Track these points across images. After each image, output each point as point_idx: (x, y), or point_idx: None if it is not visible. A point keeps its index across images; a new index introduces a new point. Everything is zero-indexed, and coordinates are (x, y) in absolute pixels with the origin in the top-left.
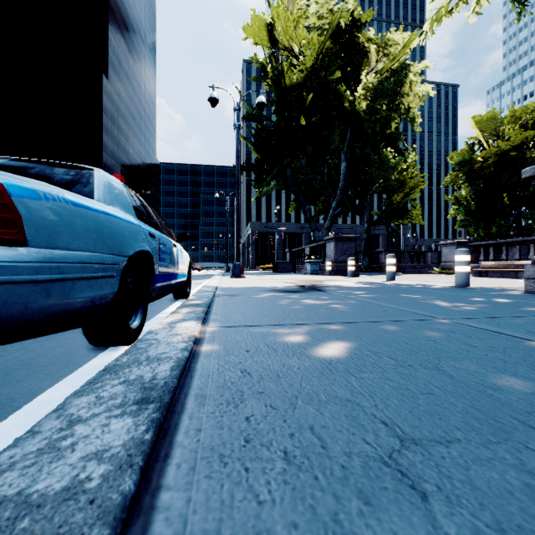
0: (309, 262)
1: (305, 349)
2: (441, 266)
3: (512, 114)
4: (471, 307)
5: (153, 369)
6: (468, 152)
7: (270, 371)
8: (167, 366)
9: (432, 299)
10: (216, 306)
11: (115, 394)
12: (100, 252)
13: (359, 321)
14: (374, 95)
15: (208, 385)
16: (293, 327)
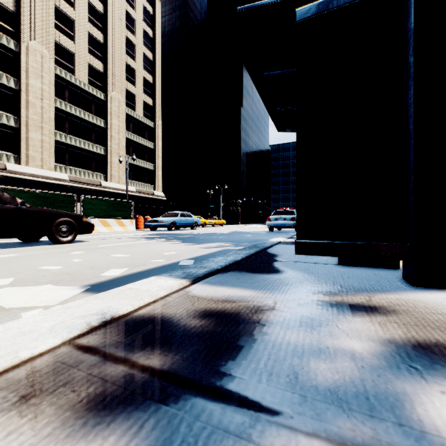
0: None
1: None
2: None
3: None
4: None
5: None
6: None
7: None
8: None
9: None
10: None
11: None
12: None
13: None
14: None
15: None
16: None
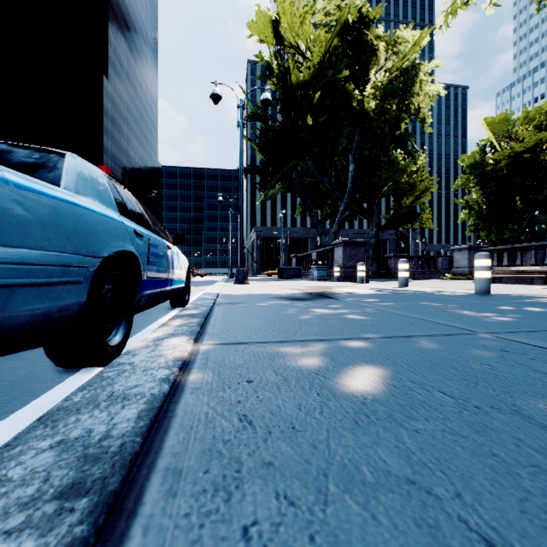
0: (316, 268)
1: (326, 379)
2: (453, 272)
3: (525, 115)
4: (508, 317)
5: (111, 417)
6: (480, 154)
7: (281, 418)
8: (133, 411)
9: (458, 308)
10: (215, 316)
11: (32, 473)
12: (59, 251)
13: (384, 336)
14: (383, 95)
15: (188, 448)
16: (306, 344)
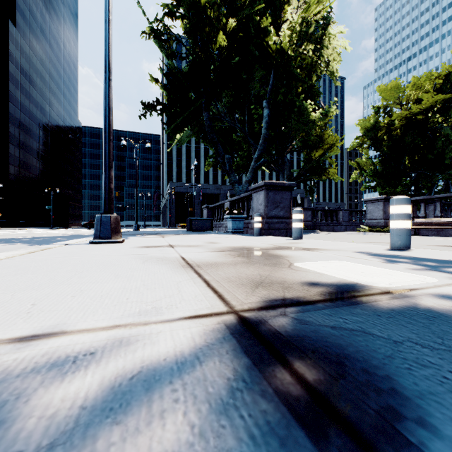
0: (231, 218)
1: None
2: (366, 223)
3: (417, 81)
4: None
5: None
6: (373, 118)
7: None
8: None
9: None
10: None
11: None
12: None
13: None
14: (298, 37)
15: None
16: None
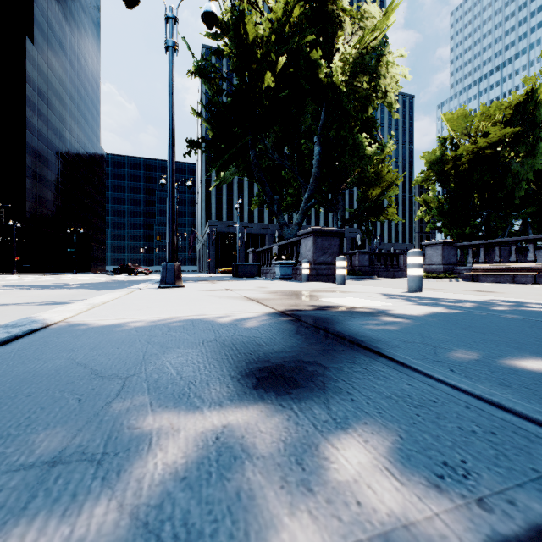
0: (279, 264)
1: None
2: (425, 269)
3: (485, 110)
4: None
5: None
6: (439, 150)
7: None
8: None
9: None
10: None
11: None
12: None
13: None
14: (352, 69)
15: None
16: None
